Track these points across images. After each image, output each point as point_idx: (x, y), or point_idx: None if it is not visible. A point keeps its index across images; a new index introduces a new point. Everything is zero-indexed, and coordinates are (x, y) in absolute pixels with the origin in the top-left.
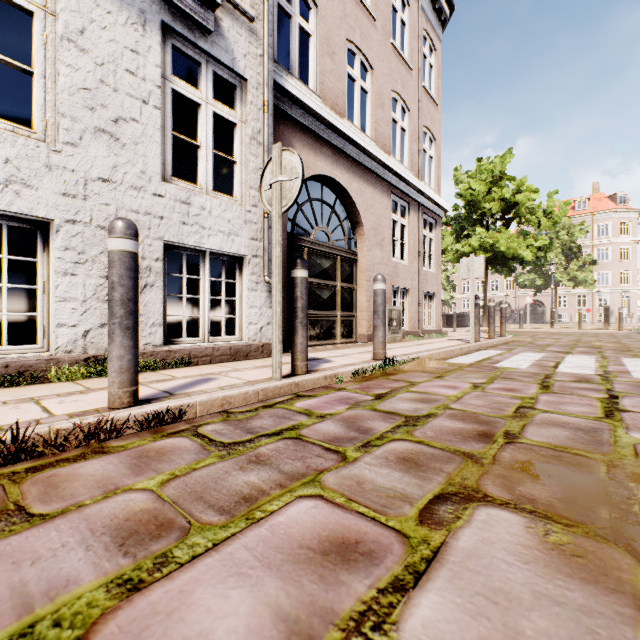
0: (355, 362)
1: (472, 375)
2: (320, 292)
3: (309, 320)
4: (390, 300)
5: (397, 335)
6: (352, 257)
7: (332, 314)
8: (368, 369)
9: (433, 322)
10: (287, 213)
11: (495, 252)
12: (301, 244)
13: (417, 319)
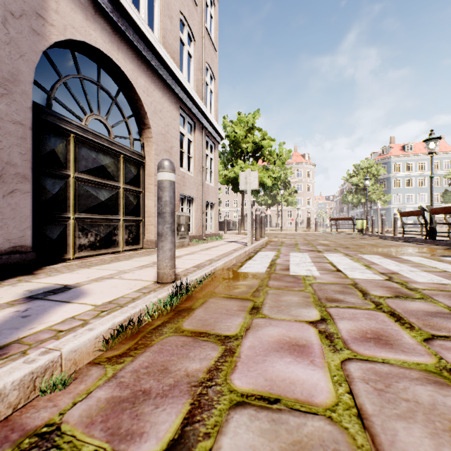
0: (126, 294)
1: (290, 298)
2: (96, 192)
3: (79, 225)
4: (178, 207)
5: (185, 240)
6: (139, 159)
7: (113, 219)
8: (145, 312)
9: (213, 227)
10: (32, 71)
11: None
12: (64, 127)
13: (201, 224)
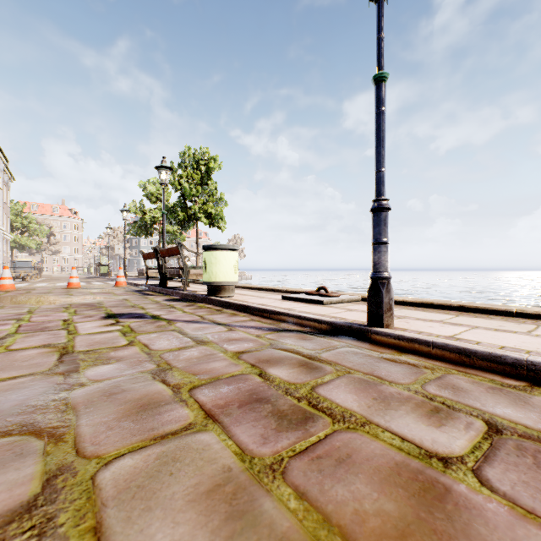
0: None
1: None
2: None
3: None
4: None
5: None
6: None
7: None
8: None
9: None
10: None
11: (20, 244)
12: None
13: None
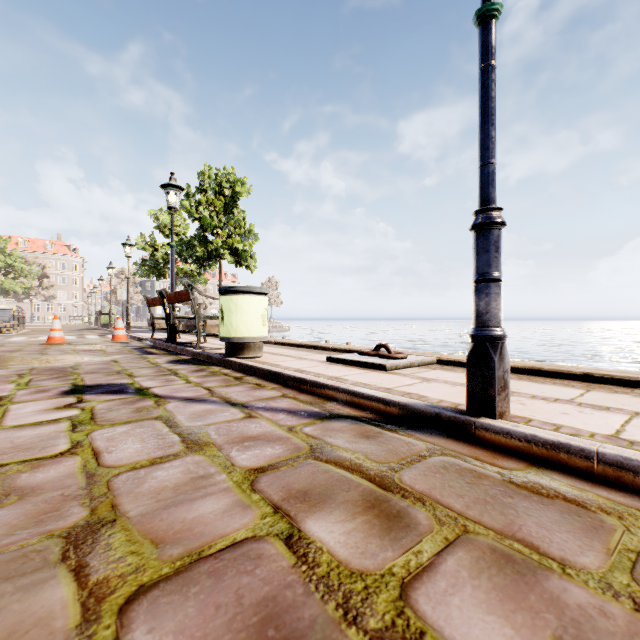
0: None
1: None
2: None
3: None
4: None
5: None
6: None
7: None
8: None
9: None
10: None
11: (3, 287)
12: None
13: None
